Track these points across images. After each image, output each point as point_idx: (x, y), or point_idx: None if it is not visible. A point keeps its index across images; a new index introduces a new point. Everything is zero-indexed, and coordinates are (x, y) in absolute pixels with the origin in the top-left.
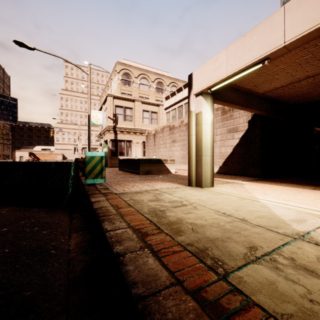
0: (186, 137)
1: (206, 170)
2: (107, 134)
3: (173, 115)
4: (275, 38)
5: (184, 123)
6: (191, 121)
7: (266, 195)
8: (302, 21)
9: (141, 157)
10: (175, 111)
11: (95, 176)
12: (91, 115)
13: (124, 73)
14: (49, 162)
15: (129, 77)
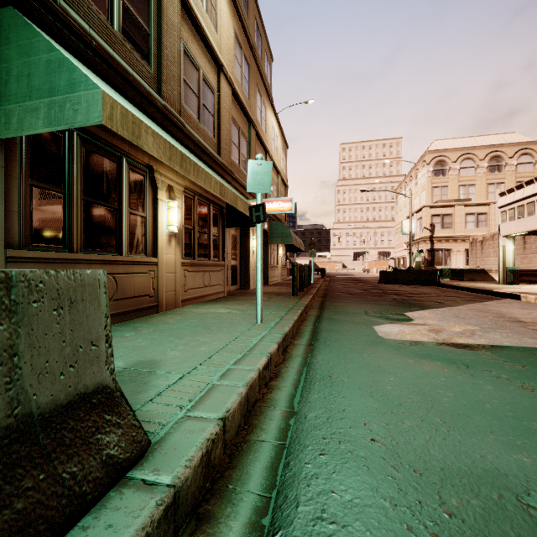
0: (521, 247)
1: None
2: (422, 244)
3: (511, 216)
4: (528, 226)
5: None
6: (499, 250)
7: None
8: (533, 225)
9: (463, 267)
10: (514, 211)
11: (446, 276)
12: (403, 226)
13: (436, 161)
14: (428, 271)
15: (443, 164)
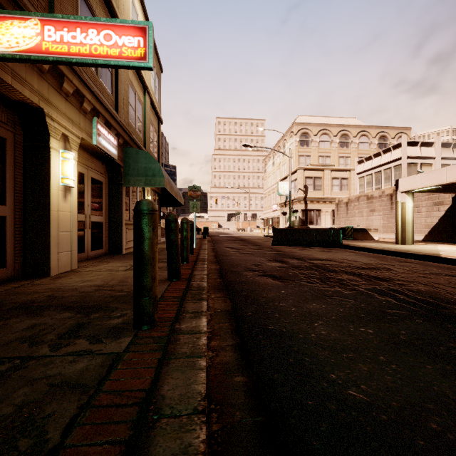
0: (388, 207)
1: (408, 235)
2: (297, 204)
3: (369, 181)
4: (443, 179)
5: (385, 194)
6: (398, 207)
7: (445, 247)
8: (452, 176)
9: (331, 226)
10: (371, 176)
11: (349, 236)
12: (279, 187)
13: (302, 133)
14: (330, 230)
15: (307, 136)
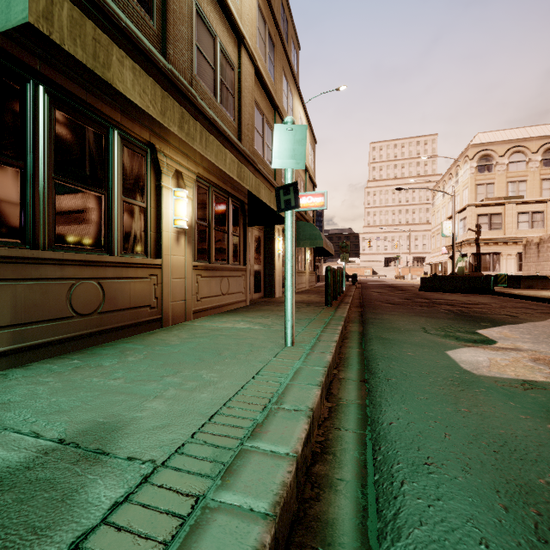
0: None
1: None
2: (466, 247)
3: None
4: None
5: None
6: None
7: None
8: None
9: (515, 273)
10: None
11: (502, 283)
12: (443, 227)
13: (481, 156)
14: (479, 277)
15: (488, 159)
